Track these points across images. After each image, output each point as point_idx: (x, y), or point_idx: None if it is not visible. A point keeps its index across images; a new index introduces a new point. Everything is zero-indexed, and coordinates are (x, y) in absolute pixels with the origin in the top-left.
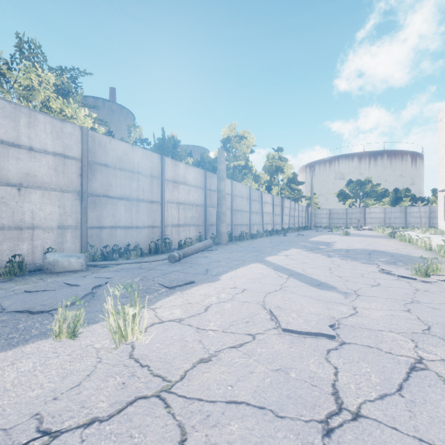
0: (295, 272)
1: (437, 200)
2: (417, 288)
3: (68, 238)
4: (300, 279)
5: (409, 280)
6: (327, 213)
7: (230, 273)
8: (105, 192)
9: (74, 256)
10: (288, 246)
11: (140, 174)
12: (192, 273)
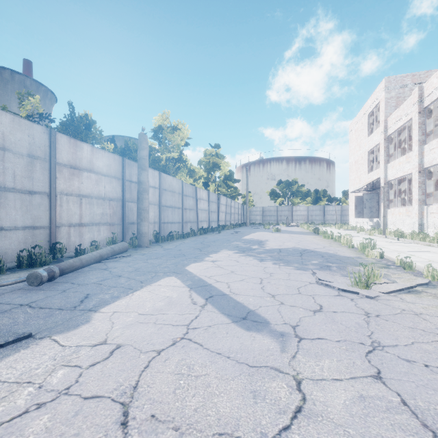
0: (218, 291)
1: (346, 200)
2: (366, 310)
3: None
4: (220, 306)
5: (351, 295)
6: (260, 210)
7: (119, 302)
8: None
9: None
10: (220, 247)
11: (8, 152)
12: (50, 308)
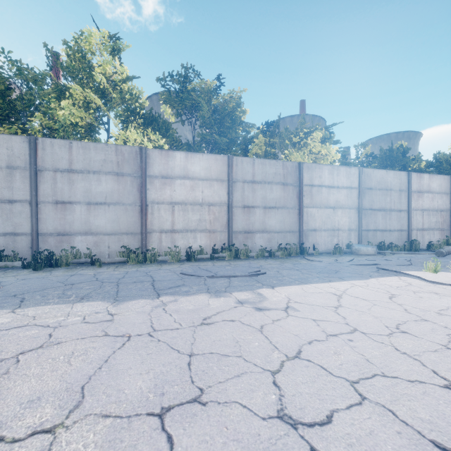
0: None
1: None
2: None
3: (352, 236)
4: None
5: None
6: None
7: None
8: (370, 207)
9: (370, 247)
10: None
11: (392, 191)
12: None
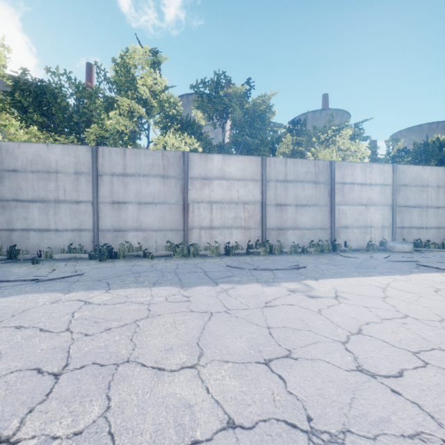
0: None
1: None
2: None
3: (385, 233)
4: None
5: None
6: None
7: None
8: (404, 204)
9: (405, 244)
10: None
11: (428, 187)
12: None
